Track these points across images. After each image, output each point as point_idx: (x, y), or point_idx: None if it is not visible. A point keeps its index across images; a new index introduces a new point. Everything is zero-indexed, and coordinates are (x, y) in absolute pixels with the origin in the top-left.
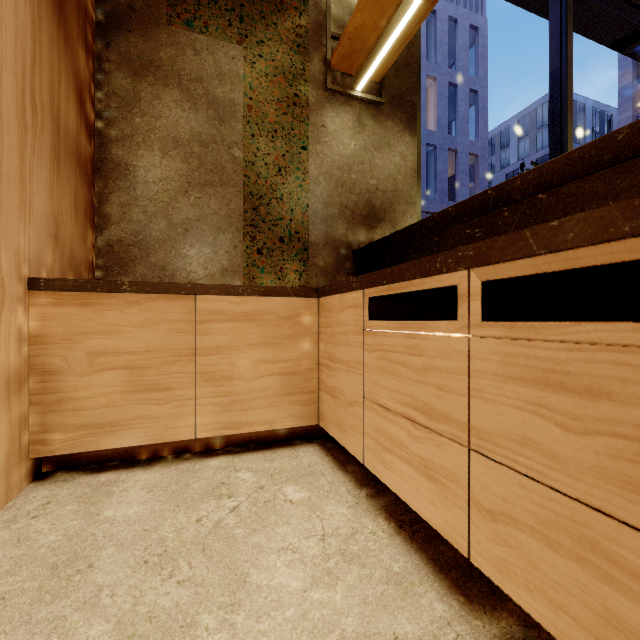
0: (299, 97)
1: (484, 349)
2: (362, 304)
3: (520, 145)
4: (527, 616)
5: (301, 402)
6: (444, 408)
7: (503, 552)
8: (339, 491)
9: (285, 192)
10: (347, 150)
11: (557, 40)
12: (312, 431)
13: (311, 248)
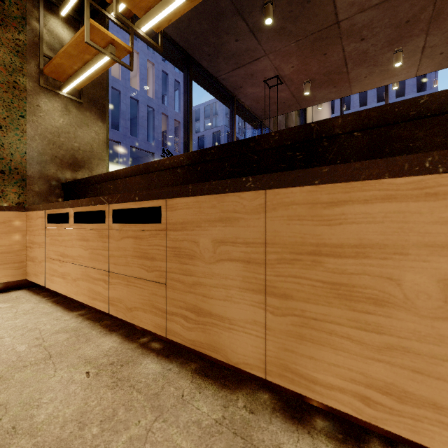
0: (18, 84)
1: (74, 232)
2: (45, 216)
3: (205, 121)
4: (90, 309)
5: (13, 268)
6: (67, 253)
7: (77, 289)
8: (31, 300)
9: (6, 142)
10: (57, 123)
11: (186, 91)
12: (23, 284)
13: (28, 179)
